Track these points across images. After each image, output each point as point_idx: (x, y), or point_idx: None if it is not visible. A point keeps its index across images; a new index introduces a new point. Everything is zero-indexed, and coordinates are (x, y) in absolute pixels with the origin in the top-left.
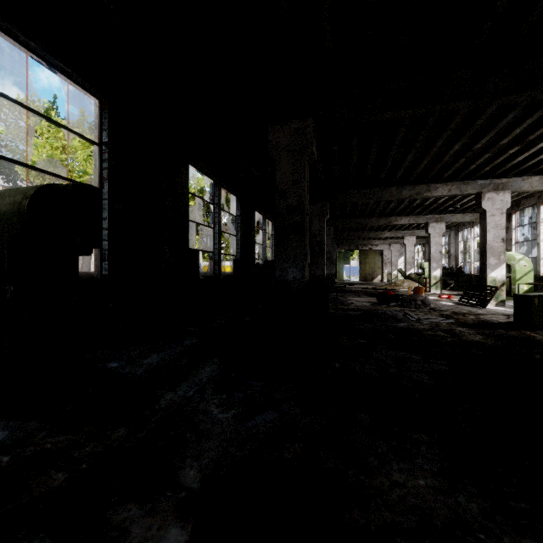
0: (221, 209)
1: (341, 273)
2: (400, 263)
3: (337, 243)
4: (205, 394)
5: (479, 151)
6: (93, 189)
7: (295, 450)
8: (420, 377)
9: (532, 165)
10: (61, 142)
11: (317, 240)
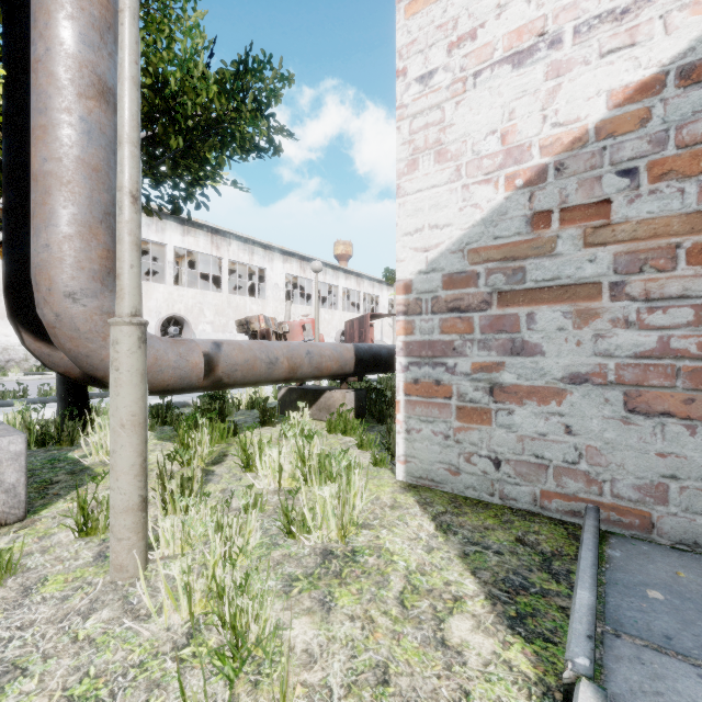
0: None
1: None
2: None
3: None
4: None
5: None
6: None
7: None
8: None
9: None
10: None
11: None
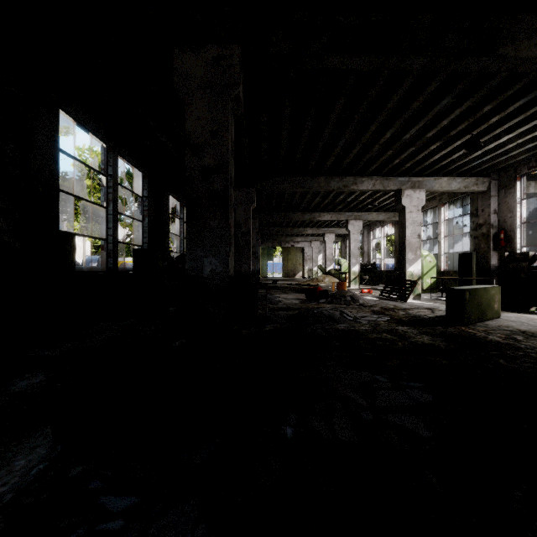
0: (119, 184)
1: (265, 270)
2: (319, 260)
3: (261, 238)
4: None
5: (405, 144)
6: None
7: None
8: (410, 424)
9: (442, 166)
10: None
11: (243, 231)
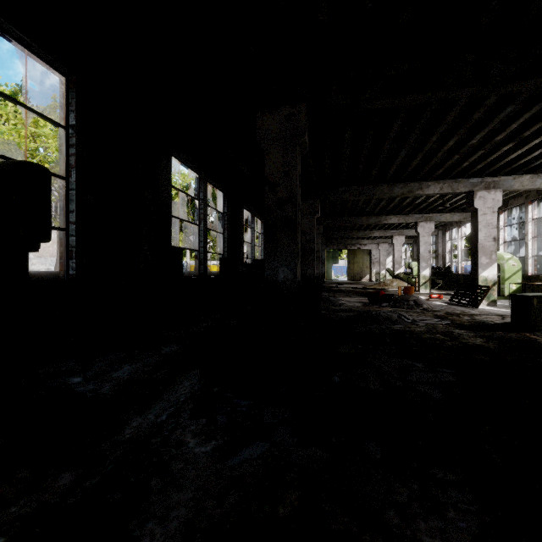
0: (207, 205)
1: (330, 273)
2: (388, 262)
3: (326, 242)
4: (181, 419)
5: (473, 148)
6: (39, 169)
7: (292, 501)
8: (429, 391)
9: (523, 164)
10: (29, 129)
11: (307, 238)
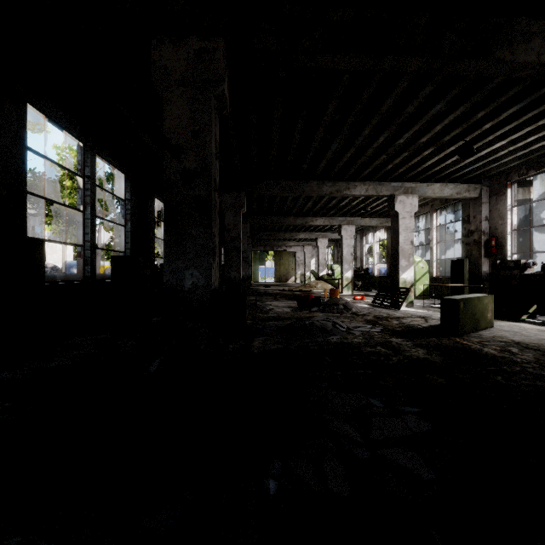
0: (98, 186)
1: (257, 274)
2: (312, 264)
3: (253, 243)
4: None
5: (398, 149)
6: None
7: None
8: (409, 463)
9: (435, 172)
10: None
11: (232, 236)
